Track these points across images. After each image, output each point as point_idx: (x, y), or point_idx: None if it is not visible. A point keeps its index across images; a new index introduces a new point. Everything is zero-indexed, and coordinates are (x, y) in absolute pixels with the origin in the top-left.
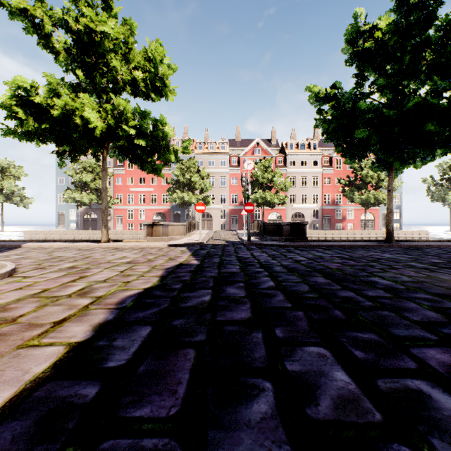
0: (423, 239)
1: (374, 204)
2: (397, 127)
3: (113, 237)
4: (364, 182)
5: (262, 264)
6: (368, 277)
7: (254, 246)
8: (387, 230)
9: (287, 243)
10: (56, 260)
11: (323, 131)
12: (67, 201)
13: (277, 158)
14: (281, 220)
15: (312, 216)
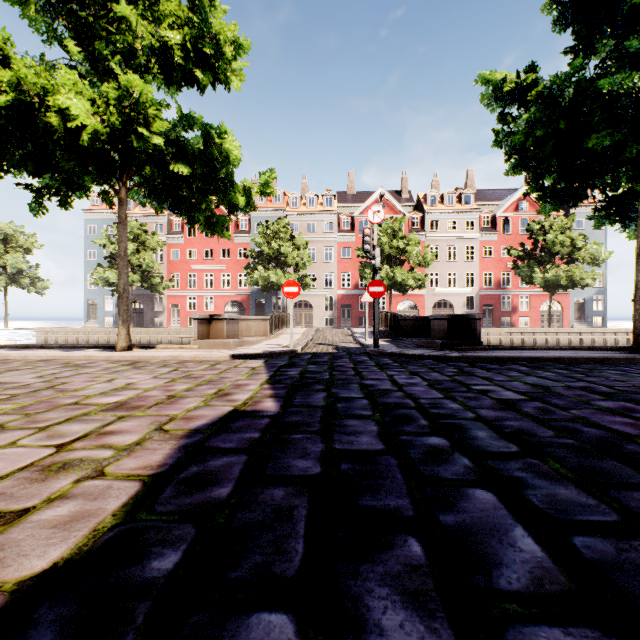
0: None
1: (566, 286)
2: None
3: (164, 337)
4: (549, 252)
5: (431, 416)
6: None
7: (389, 359)
8: (636, 328)
9: (449, 353)
10: None
11: (510, 152)
12: (97, 283)
13: (411, 219)
14: (417, 312)
15: (465, 306)
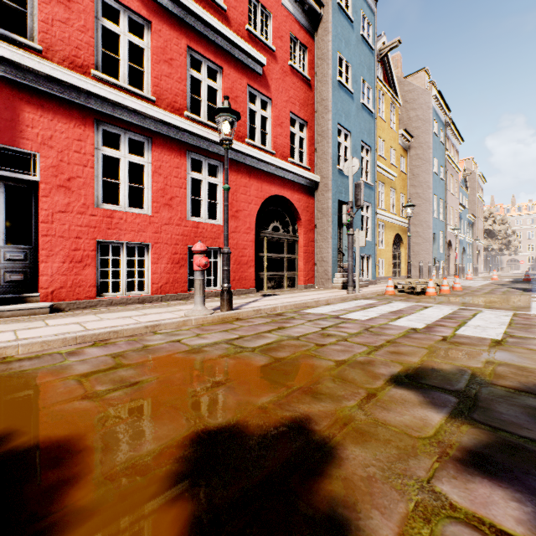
0: None
1: None
2: None
3: None
4: None
5: None
6: None
7: None
8: None
9: None
10: None
11: None
12: None
13: None
14: None
15: None
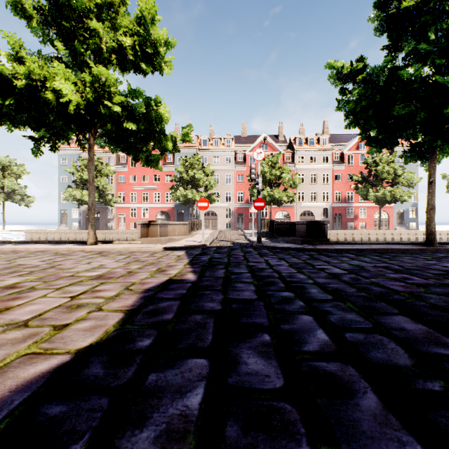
0: (444, 239)
1: (390, 201)
2: None
3: (114, 236)
4: (379, 178)
5: (287, 282)
6: None
7: (267, 250)
8: (427, 230)
9: (306, 246)
10: (6, 271)
11: (347, 114)
12: (68, 199)
13: (285, 154)
14: (289, 219)
15: (322, 215)
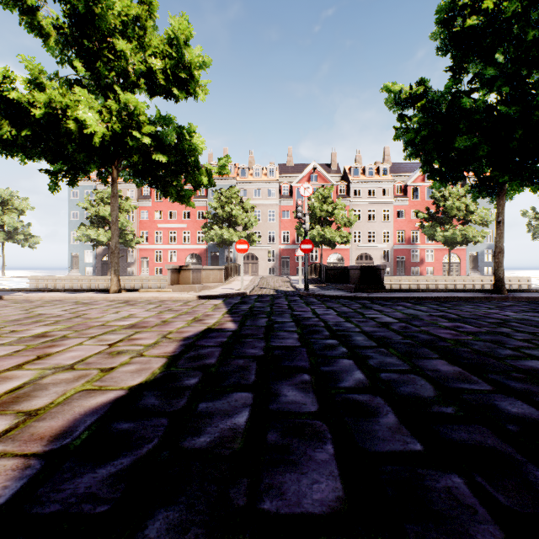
0: (523, 286)
1: (461, 242)
2: (519, 132)
3: (136, 283)
4: (449, 215)
5: (333, 330)
6: (520, 359)
7: (315, 299)
8: (495, 276)
9: (359, 294)
10: (29, 321)
11: (406, 144)
12: (80, 239)
13: (339, 187)
14: (343, 263)
15: (382, 258)
